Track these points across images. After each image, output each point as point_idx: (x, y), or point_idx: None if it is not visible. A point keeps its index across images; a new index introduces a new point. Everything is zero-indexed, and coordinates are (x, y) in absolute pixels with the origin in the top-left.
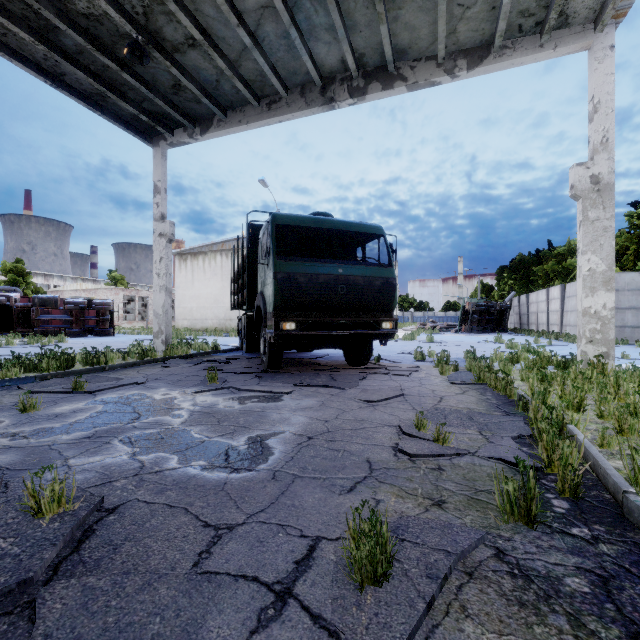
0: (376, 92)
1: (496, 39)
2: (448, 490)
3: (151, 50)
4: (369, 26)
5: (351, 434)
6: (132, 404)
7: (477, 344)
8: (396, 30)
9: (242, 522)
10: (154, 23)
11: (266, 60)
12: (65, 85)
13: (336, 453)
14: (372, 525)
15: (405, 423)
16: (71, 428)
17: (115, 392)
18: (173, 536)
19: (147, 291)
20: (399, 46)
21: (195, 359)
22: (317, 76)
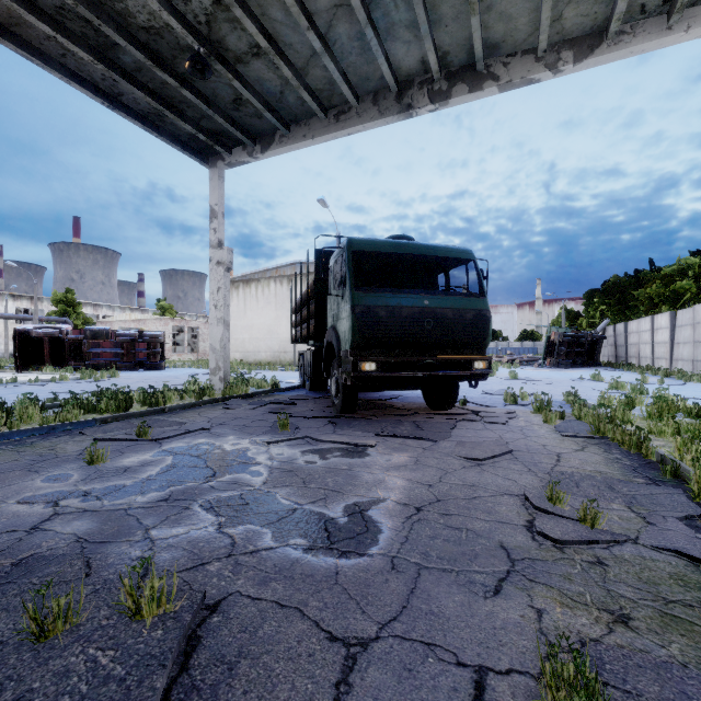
0: (462, 95)
1: (612, 24)
2: (626, 598)
3: (213, 62)
4: (457, 19)
5: (467, 505)
6: (203, 456)
7: (571, 382)
8: (489, 21)
9: (375, 636)
10: (217, 32)
11: (336, 66)
12: (122, 106)
13: (458, 533)
14: (576, 671)
15: (532, 493)
16: (144, 487)
17: (181, 440)
18: (296, 653)
19: (197, 321)
20: (491, 40)
21: (256, 399)
22: (393, 81)
